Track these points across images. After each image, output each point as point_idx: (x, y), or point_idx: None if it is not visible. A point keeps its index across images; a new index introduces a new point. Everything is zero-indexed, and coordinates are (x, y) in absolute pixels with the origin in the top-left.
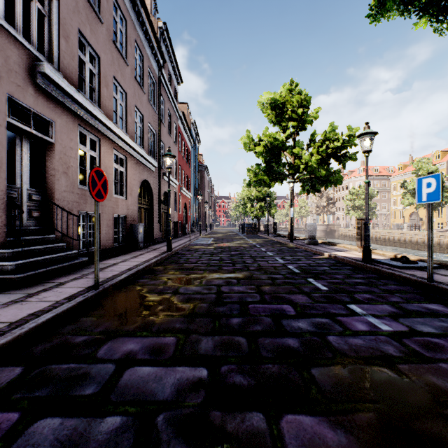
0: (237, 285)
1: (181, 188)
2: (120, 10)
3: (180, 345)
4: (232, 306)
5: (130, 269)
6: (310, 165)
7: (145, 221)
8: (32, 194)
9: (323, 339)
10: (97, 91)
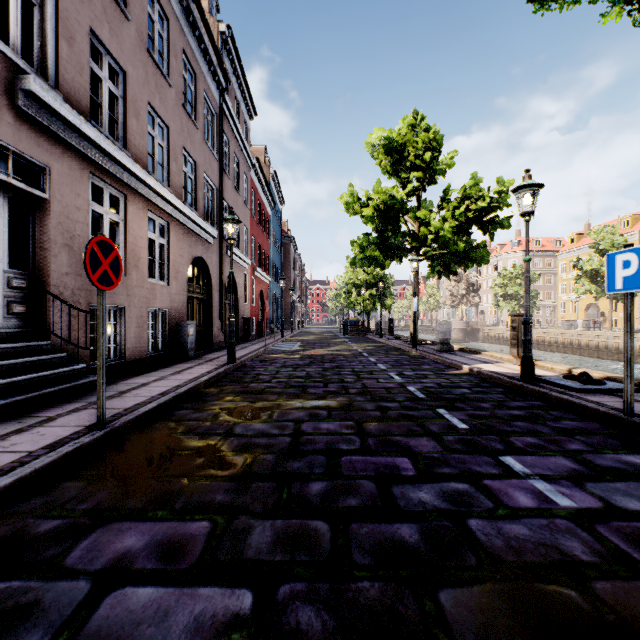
0: (327, 420)
1: (255, 269)
2: (159, 4)
3: (215, 538)
4: (314, 460)
5: (165, 393)
6: (442, 235)
7: (200, 317)
8: (12, 279)
9: (460, 525)
10: (122, 123)
